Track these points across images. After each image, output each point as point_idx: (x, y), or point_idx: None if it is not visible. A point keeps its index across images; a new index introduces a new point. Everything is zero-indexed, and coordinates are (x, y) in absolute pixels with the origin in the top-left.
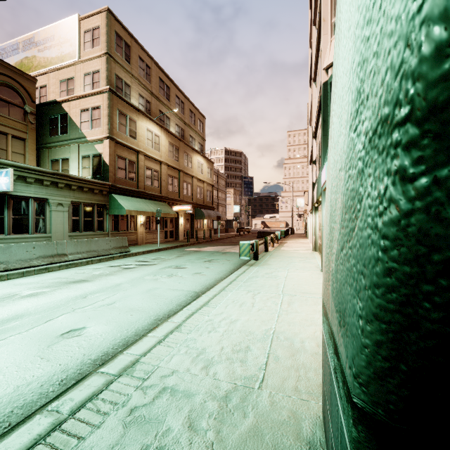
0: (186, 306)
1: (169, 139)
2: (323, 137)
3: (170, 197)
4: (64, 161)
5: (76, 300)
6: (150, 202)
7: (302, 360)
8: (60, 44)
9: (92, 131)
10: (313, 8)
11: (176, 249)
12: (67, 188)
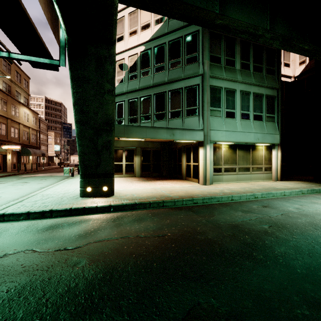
0: None
1: None
2: None
3: None
4: None
5: None
6: None
7: None
8: None
9: None
10: None
11: (11, 176)
12: None
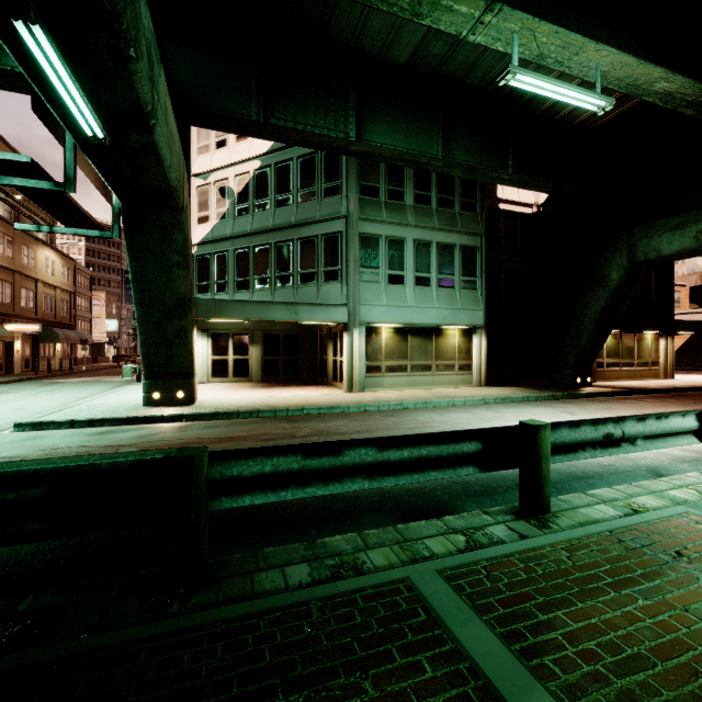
0: None
1: None
2: None
3: None
4: None
5: None
6: None
7: None
8: None
9: None
10: None
11: (26, 382)
12: None
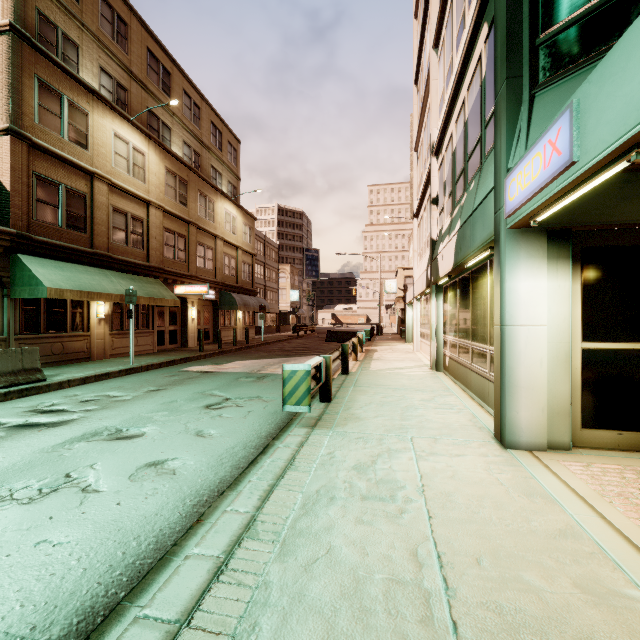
0: None
1: (167, 163)
2: (507, 81)
3: (169, 269)
4: None
5: None
6: (122, 275)
7: None
8: None
9: None
10: None
11: (168, 368)
12: None
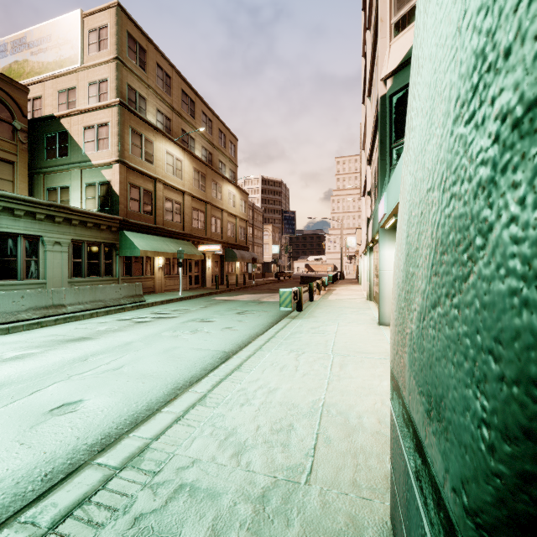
0: (213, 370)
1: (194, 164)
2: (380, 162)
3: (195, 234)
4: (63, 190)
5: (73, 364)
6: (171, 240)
7: (361, 442)
8: (59, 46)
9: (98, 153)
10: (367, 8)
11: (203, 298)
12: (67, 223)
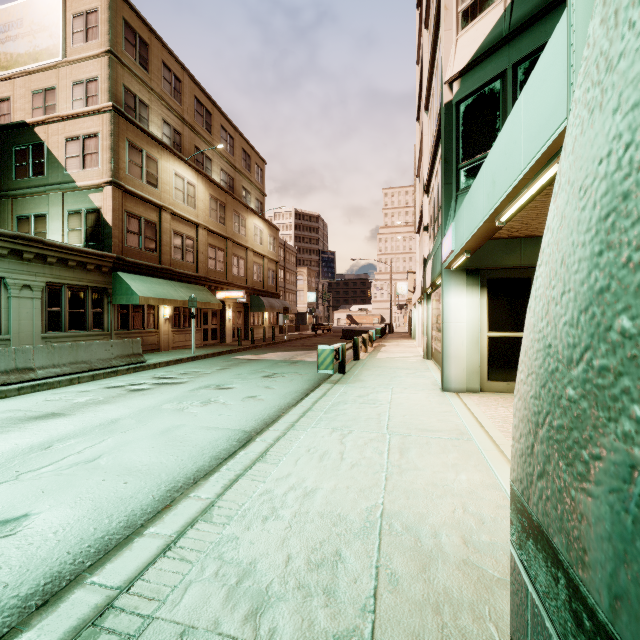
0: (228, 458)
1: (211, 191)
2: (444, 186)
3: (212, 278)
4: (38, 218)
5: (28, 454)
6: (181, 285)
7: (443, 580)
8: (33, 33)
9: (85, 172)
10: (424, 2)
11: (221, 357)
12: (40, 261)
